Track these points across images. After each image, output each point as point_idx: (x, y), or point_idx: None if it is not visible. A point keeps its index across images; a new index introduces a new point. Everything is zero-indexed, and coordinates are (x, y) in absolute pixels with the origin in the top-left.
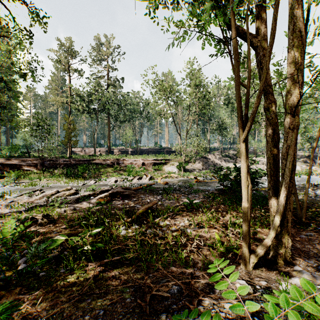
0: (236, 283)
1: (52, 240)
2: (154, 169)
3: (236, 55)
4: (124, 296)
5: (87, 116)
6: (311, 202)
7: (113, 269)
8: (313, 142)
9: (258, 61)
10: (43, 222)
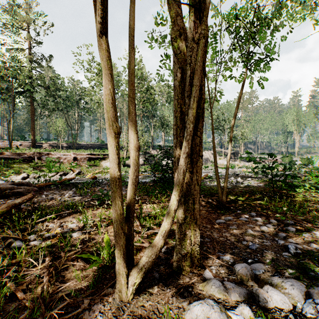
0: None
1: None
2: (89, 164)
3: None
4: None
5: None
6: (233, 187)
7: None
8: (236, 141)
9: None
10: None
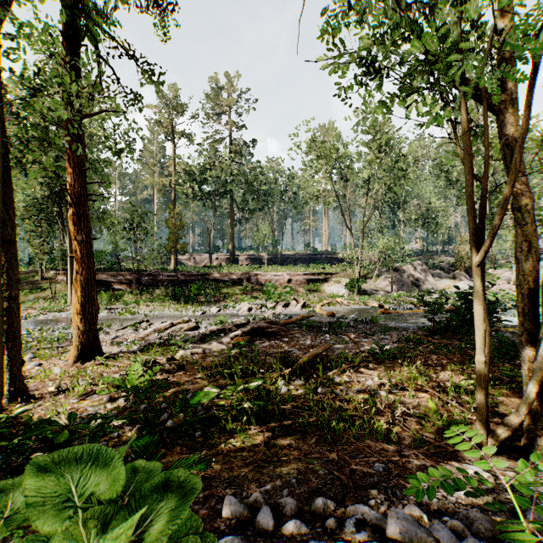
0: (468, 469)
1: (203, 393)
2: (307, 289)
3: (467, 146)
4: (313, 468)
5: (199, 204)
6: None
7: (285, 437)
8: None
9: (501, 133)
10: (171, 369)
